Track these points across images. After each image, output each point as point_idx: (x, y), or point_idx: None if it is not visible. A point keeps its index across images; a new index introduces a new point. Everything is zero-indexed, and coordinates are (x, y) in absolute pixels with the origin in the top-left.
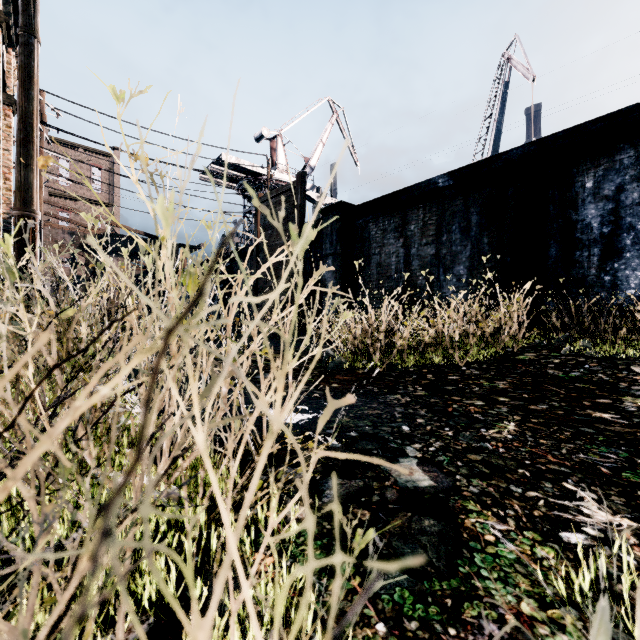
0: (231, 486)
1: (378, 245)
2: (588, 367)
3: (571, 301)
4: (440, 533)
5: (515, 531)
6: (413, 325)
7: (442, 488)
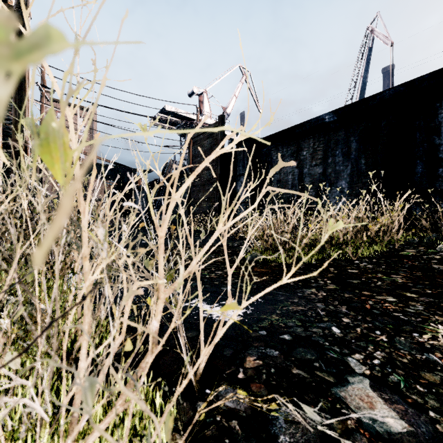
0: None
1: None
2: None
3: (439, 207)
4: None
5: None
6: (316, 227)
7: (424, 437)
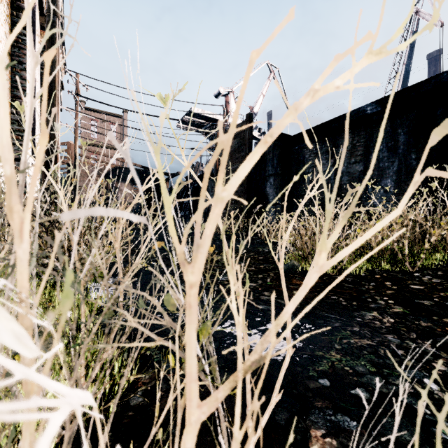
0: None
1: (311, 165)
2: None
3: None
4: None
5: None
6: None
7: None
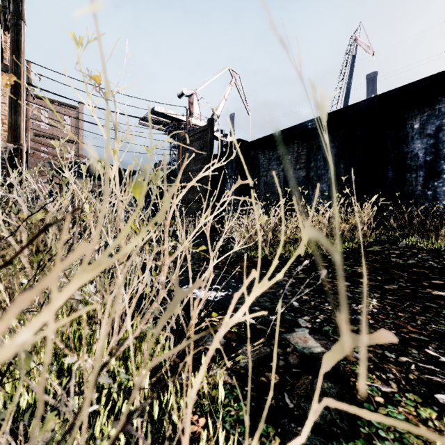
0: (190, 406)
1: (265, 170)
2: (421, 256)
3: (404, 209)
4: (338, 395)
5: (398, 393)
6: (293, 226)
7: None
